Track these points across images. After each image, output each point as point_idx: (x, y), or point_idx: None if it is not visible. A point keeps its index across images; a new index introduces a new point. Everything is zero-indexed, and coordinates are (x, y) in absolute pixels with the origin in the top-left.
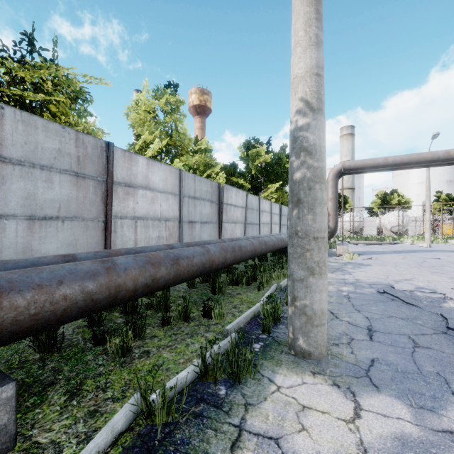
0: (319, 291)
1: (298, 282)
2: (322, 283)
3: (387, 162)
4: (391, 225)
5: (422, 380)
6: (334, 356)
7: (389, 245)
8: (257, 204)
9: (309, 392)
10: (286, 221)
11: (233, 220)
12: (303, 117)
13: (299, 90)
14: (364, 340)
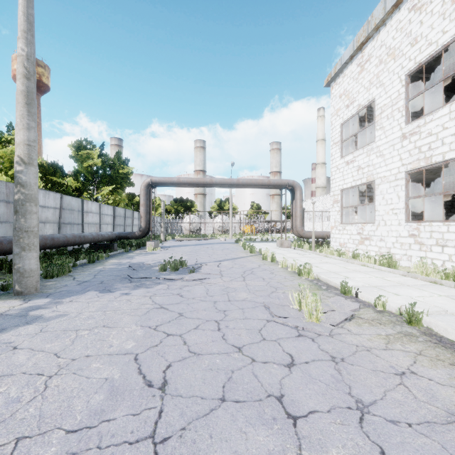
0: (29, 259)
1: (16, 255)
2: (31, 255)
3: (180, 181)
4: (218, 226)
5: (76, 292)
6: (41, 292)
7: (204, 240)
8: (80, 205)
9: (3, 304)
10: (123, 222)
11: (41, 220)
12: (19, 166)
13: (17, 150)
14: (73, 285)
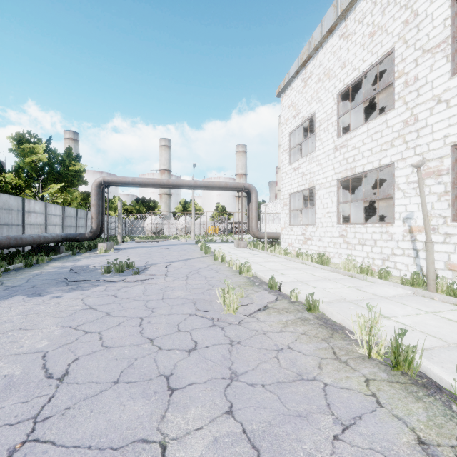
0: None
1: None
2: None
3: (135, 181)
4: (182, 227)
5: (0, 298)
6: None
7: (164, 242)
8: (20, 205)
9: None
10: (75, 222)
11: None
12: None
13: None
14: None
